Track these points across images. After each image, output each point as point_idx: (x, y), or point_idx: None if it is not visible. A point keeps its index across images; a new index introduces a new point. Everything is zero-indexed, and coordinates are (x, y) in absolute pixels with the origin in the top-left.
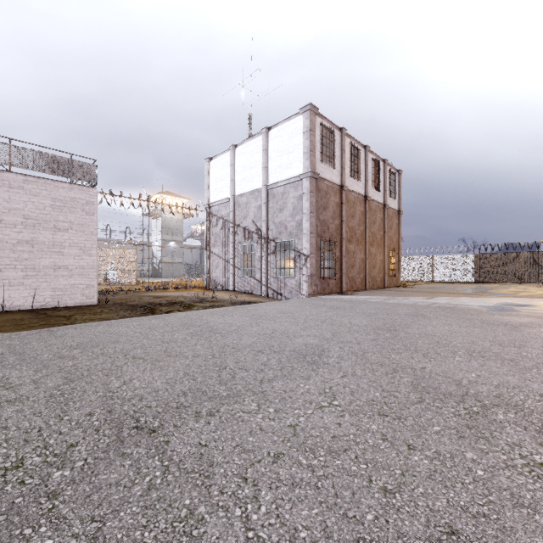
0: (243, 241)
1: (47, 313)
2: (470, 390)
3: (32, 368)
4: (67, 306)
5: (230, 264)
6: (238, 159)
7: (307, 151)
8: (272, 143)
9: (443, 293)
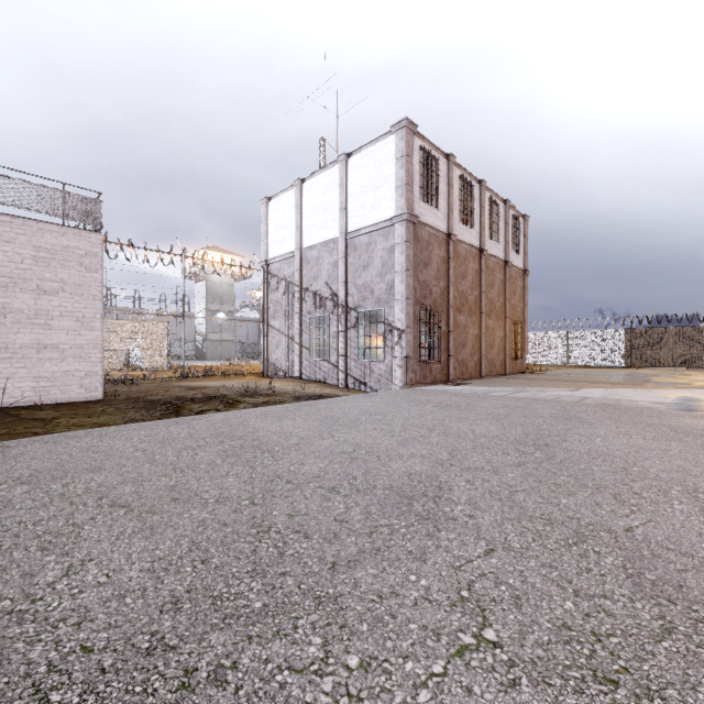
0: (312, 310)
1: (20, 414)
2: None
3: None
4: (57, 403)
5: (295, 342)
6: (307, 199)
7: (402, 185)
8: (353, 175)
9: (589, 382)
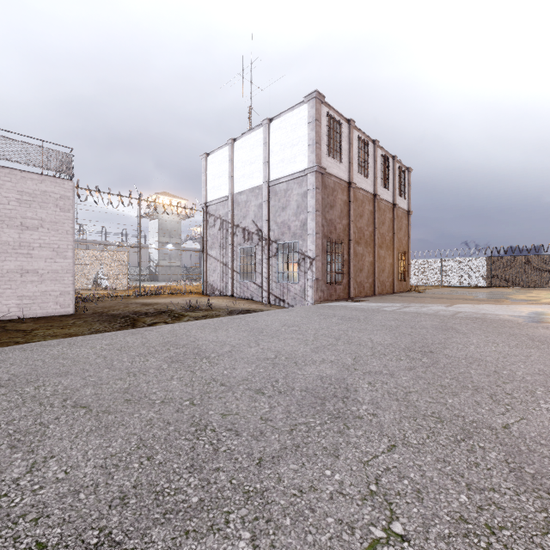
0: (242, 243)
1: (6, 326)
2: None
3: None
4: (36, 317)
5: (228, 267)
6: (237, 154)
7: (313, 143)
8: (274, 136)
9: (459, 299)
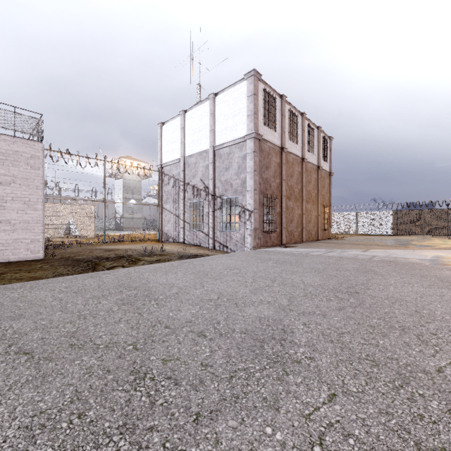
0: (192, 198)
1: None
2: None
3: None
4: (9, 261)
5: (180, 219)
6: (188, 123)
7: (251, 114)
8: (219, 108)
9: (373, 245)
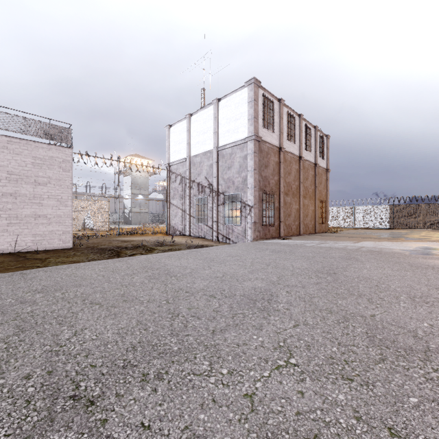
0: (197, 194)
1: (26, 256)
2: (430, 344)
3: None
4: (46, 250)
5: (186, 213)
6: (193, 126)
7: (251, 118)
8: (222, 112)
9: (366, 237)
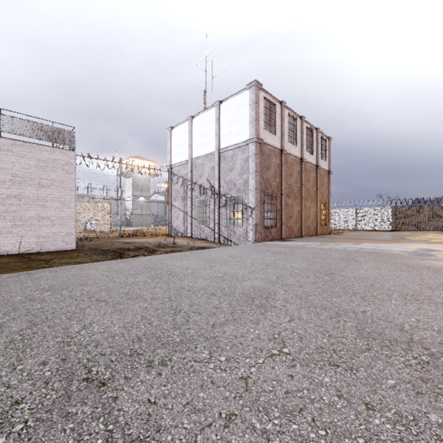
0: (199, 196)
1: (30, 257)
2: (414, 336)
3: (2, 311)
4: (49, 251)
5: (188, 215)
6: (195, 128)
7: (253, 120)
8: (223, 114)
9: (367, 239)
